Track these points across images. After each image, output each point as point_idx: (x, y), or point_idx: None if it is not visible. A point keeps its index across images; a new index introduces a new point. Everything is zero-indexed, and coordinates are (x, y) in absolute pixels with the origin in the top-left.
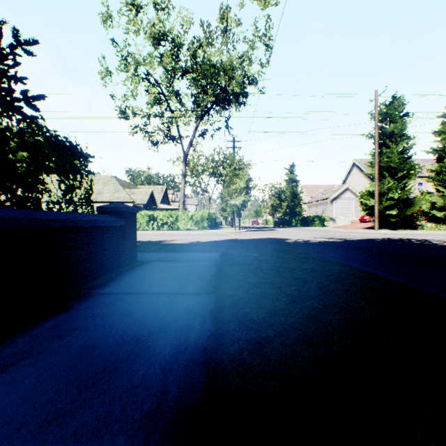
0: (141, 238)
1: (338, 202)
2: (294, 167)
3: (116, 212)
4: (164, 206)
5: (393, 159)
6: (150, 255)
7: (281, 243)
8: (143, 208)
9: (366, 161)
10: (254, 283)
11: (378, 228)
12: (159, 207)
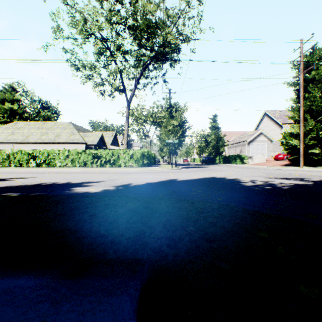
0: (65, 178)
1: (253, 144)
2: (216, 117)
3: None
4: (113, 147)
5: (316, 102)
6: None
7: (245, 190)
8: (94, 148)
9: (275, 111)
10: None
11: (297, 166)
12: (110, 148)
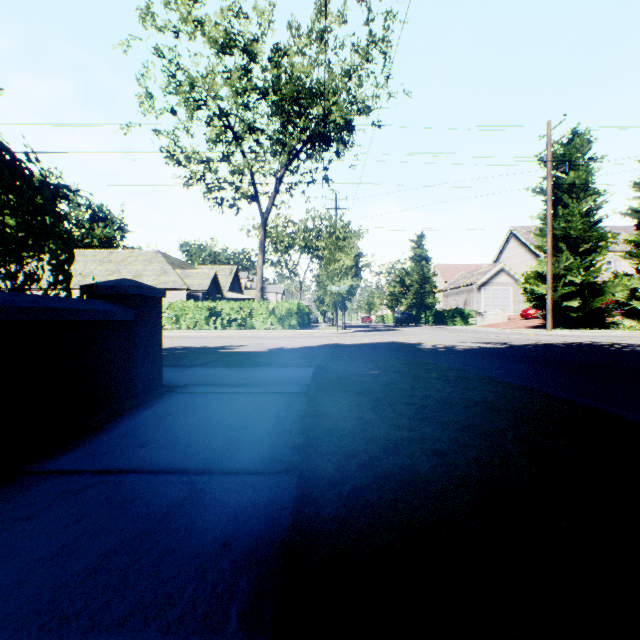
0: (194, 343)
1: (488, 289)
2: (423, 239)
3: (118, 296)
4: (233, 295)
5: (574, 224)
6: (192, 373)
7: (411, 351)
8: (203, 298)
9: (530, 229)
10: (382, 440)
11: (551, 328)
12: (227, 296)
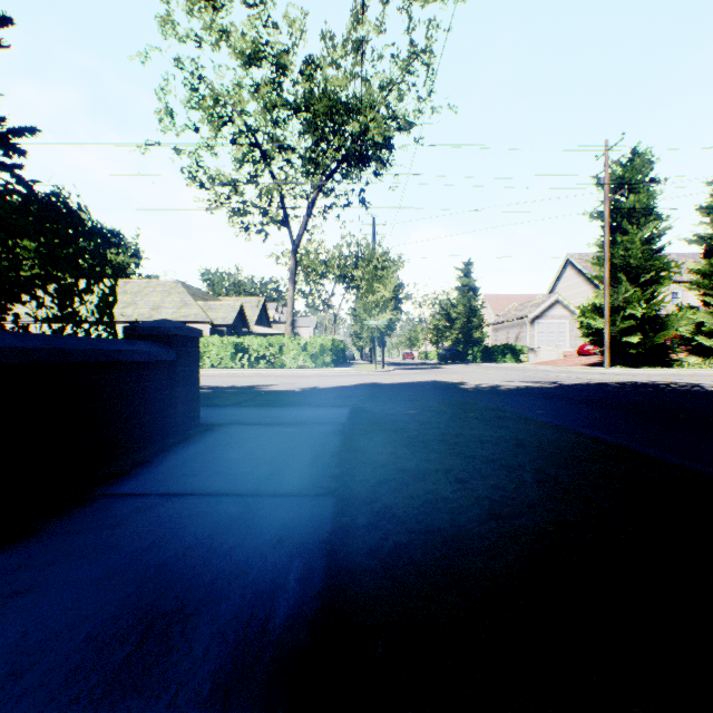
0: (220, 382)
1: (542, 323)
2: (471, 267)
3: (159, 337)
4: (261, 329)
5: (634, 252)
6: (226, 412)
7: (453, 390)
8: (228, 333)
9: (588, 256)
10: (412, 470)
11: (609, 366)
12: (254, 331)
